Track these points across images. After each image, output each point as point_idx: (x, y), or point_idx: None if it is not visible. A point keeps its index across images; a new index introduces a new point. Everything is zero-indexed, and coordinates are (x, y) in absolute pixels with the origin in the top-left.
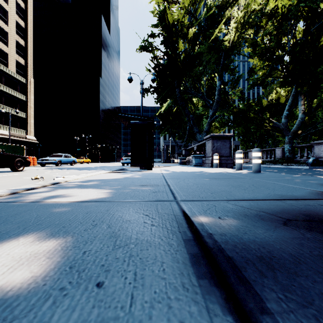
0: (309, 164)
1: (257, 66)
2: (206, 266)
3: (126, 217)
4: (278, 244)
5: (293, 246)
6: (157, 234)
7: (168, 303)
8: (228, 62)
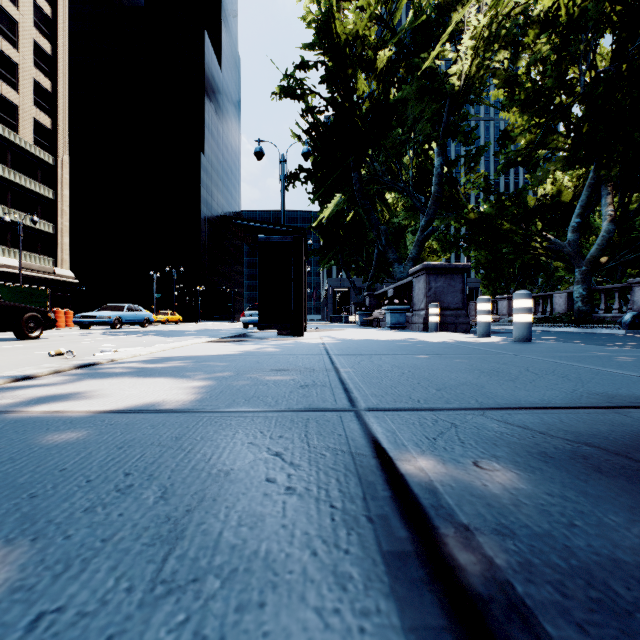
0: (625, 324)
1: (516, 128)
2: None
3: (220, 462)
4: None
5: None
6: (299, 530)
7: None
8: (458, 118)
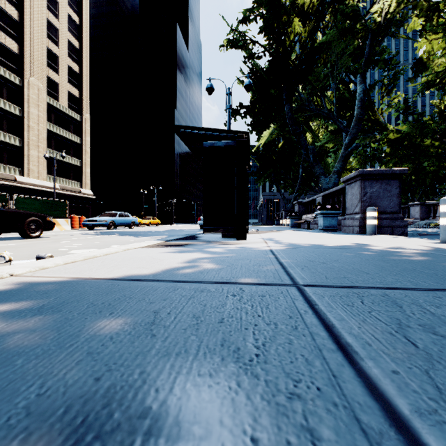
0: None
1: (431, 55)
2: None
3: None
4: None
5: None
6: None
7: None
8: (379, 49)
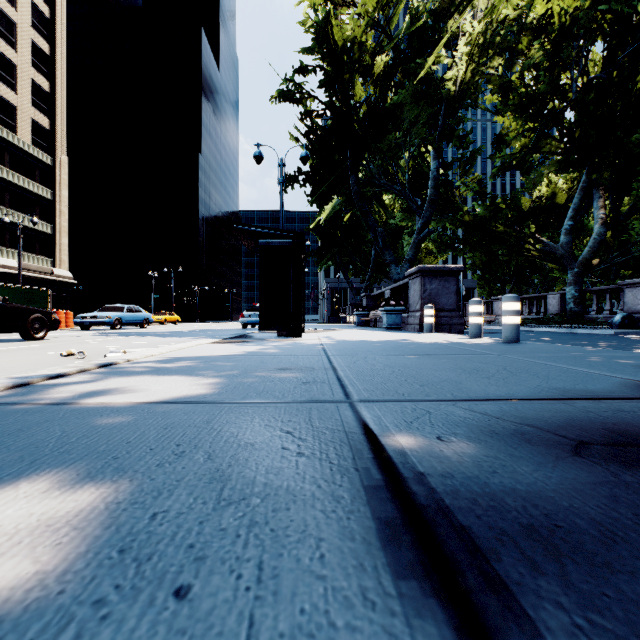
0: (615, 325)
1: (510, 131)
2: (413, 548)
3: (246, 437)
4: (565, 497)
5: (598, 502)
6: (309, 475)
7: (330, 637)
8: (453, 122)
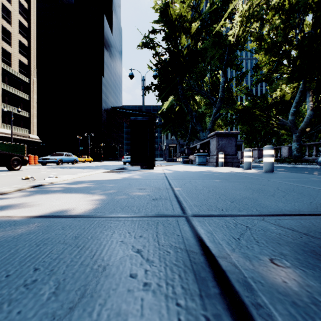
0: (319, 163)
1: (262, 62)
2: None
3: (100, 258)
4: None
5: None
6: None
7: None
8: (232, 57)
